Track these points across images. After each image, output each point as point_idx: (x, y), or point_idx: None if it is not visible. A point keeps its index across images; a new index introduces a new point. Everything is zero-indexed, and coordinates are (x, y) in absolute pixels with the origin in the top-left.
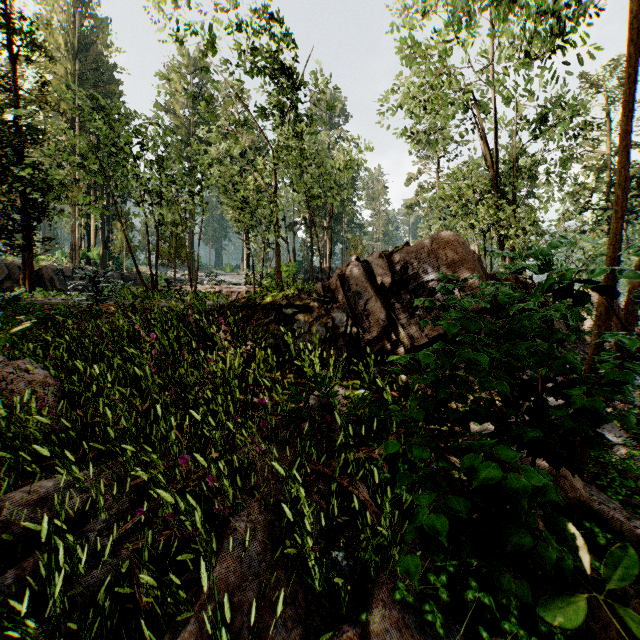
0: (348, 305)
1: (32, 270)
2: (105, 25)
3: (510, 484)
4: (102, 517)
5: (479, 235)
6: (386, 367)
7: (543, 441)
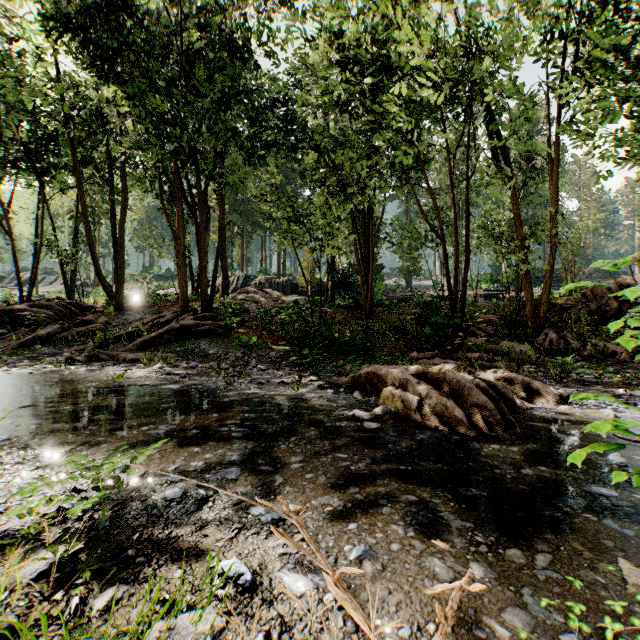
0: (596, 302)
1: None
2: None
3: None
4: None
5: None
6: None
7: None
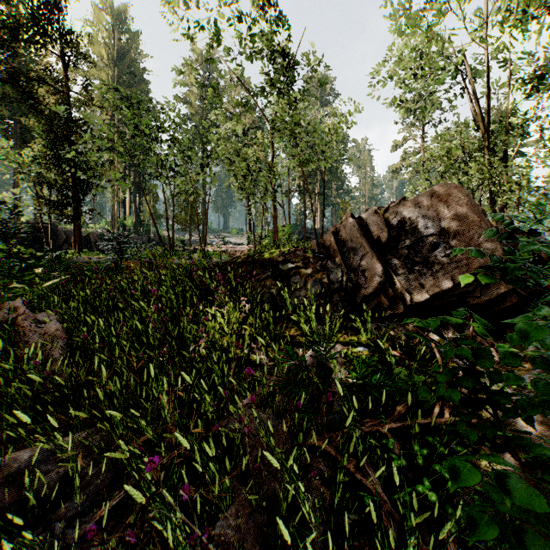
0: (343, 261)
1: (80, 235)
2: (137, 37)
3: None
4: (76, 499)
5: None
6: (383, 323)
7: None
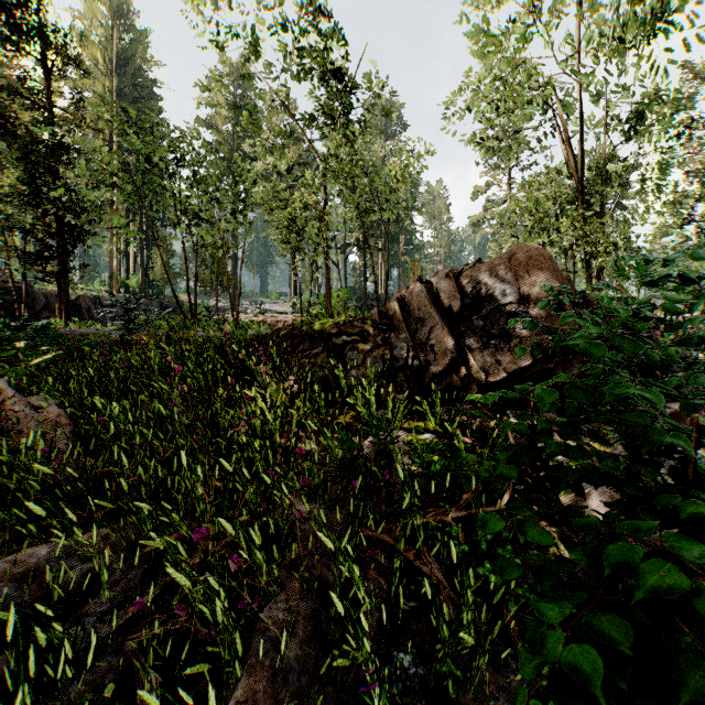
0: (409, 334)
1: (67, 299)
2: (144, 37)
3: (699, 610)
4: (105, 595)
5: (559, 254)
6: (455, 407)
7: (702, 520)
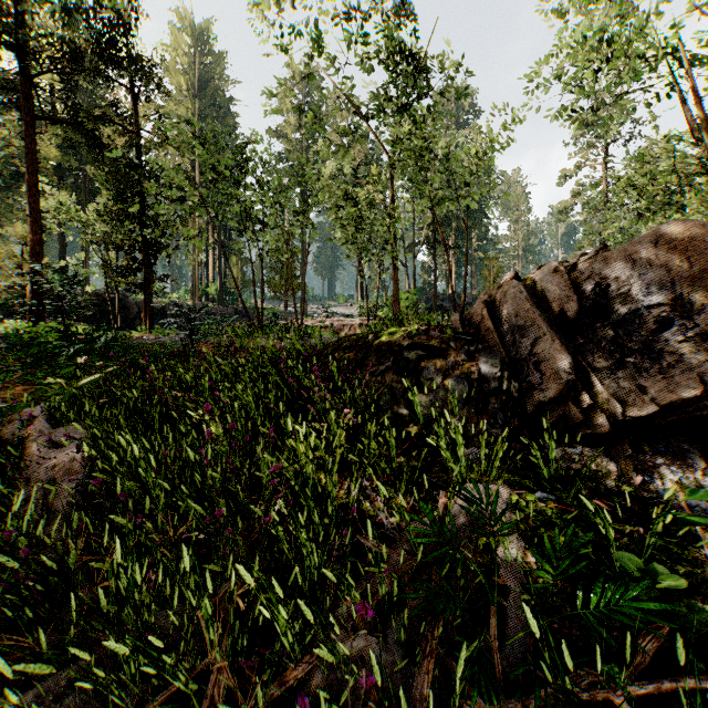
0: (502, 346)
1: (151, 308)
2: (222, 59)
3: None
4: None
5: None
6: (574, 449)
7: None
